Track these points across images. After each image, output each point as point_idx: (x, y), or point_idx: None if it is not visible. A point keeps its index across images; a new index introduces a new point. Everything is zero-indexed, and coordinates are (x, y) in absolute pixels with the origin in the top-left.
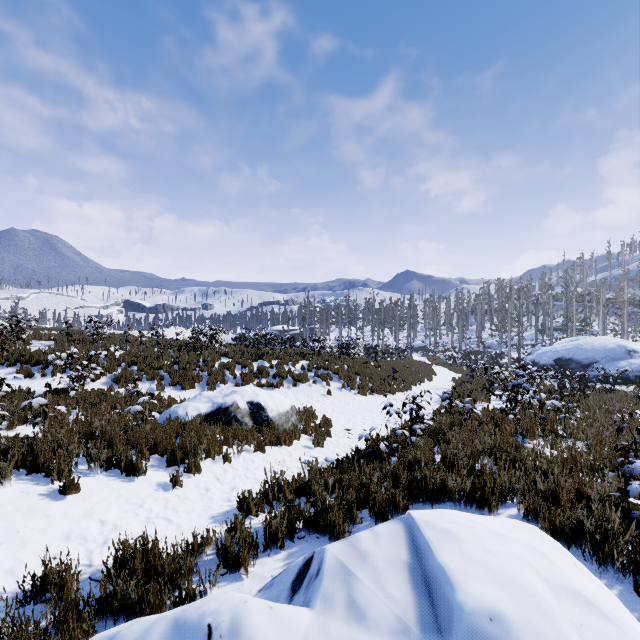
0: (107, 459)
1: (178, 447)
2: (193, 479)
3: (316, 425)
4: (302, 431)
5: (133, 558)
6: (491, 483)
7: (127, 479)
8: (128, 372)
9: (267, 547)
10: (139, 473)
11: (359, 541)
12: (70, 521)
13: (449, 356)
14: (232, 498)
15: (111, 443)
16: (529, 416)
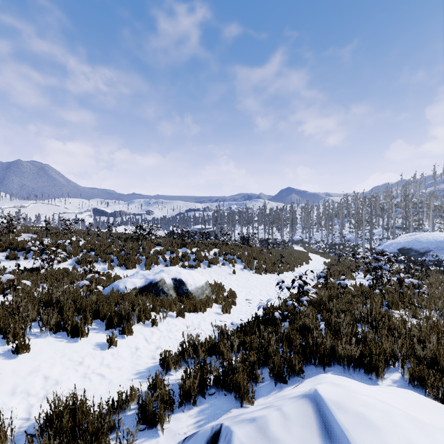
0: (56, 323)
1: (115, 314)
2: (126, 340)
3: (224, 296)
4: (214, 301)
5: (62, 416)
6: (376, 350)
7: (72, 340)
8: (87, 256)
9: (182, 403)
10: (82, 335)
11: (268, 424)
12: (18, 377)
13: (320, 246)
14: (156, 356)
15: (61, 310)
16: (390, 291)
